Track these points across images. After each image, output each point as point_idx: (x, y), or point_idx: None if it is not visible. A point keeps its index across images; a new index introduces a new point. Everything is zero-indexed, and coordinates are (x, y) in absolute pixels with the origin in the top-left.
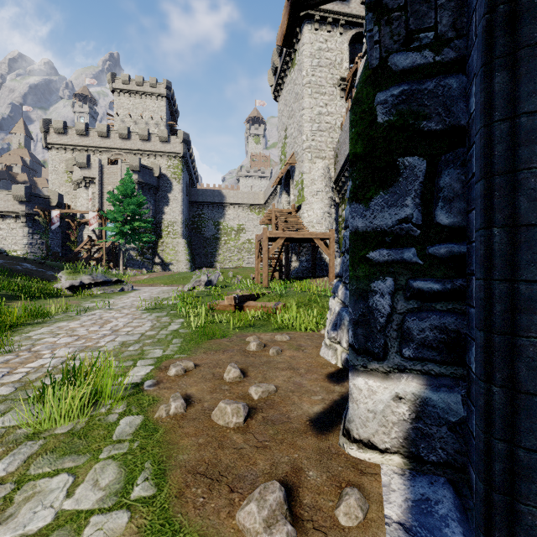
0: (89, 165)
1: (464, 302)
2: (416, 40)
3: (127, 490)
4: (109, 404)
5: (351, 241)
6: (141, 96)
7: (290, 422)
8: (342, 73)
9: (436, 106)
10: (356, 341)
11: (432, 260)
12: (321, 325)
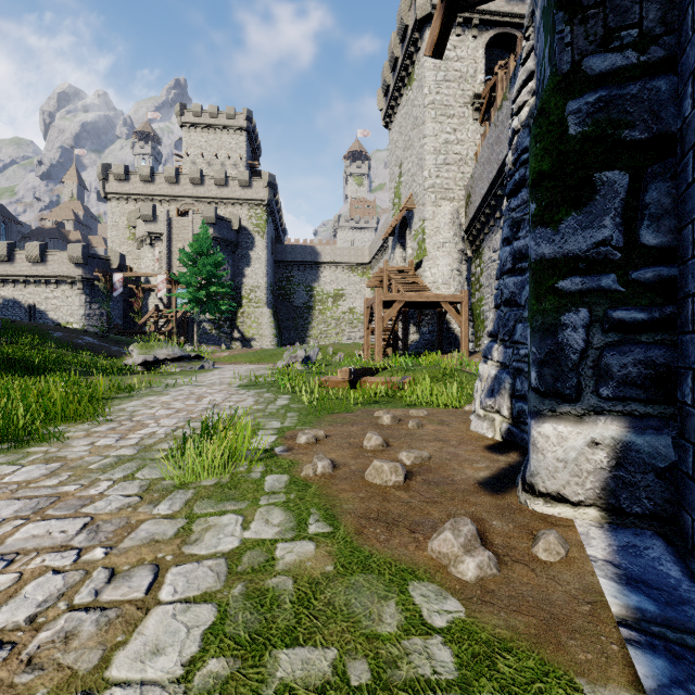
0: (155, 218)
1: (675, 332)
2: (616, 39)
3: (302, 527)
4: (246, 465)
5: (535, 271)
6: (216, 130)
7: (456, 484)
8: (476, 88)
9: (641, 112)
10: (541, 383)
11: (636, 286)
12: (465, 401)
